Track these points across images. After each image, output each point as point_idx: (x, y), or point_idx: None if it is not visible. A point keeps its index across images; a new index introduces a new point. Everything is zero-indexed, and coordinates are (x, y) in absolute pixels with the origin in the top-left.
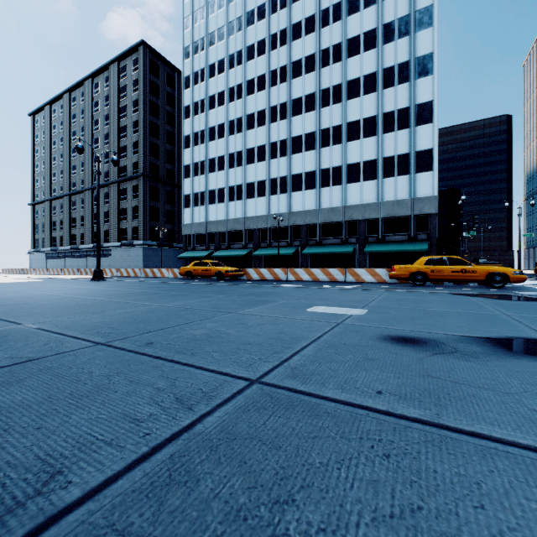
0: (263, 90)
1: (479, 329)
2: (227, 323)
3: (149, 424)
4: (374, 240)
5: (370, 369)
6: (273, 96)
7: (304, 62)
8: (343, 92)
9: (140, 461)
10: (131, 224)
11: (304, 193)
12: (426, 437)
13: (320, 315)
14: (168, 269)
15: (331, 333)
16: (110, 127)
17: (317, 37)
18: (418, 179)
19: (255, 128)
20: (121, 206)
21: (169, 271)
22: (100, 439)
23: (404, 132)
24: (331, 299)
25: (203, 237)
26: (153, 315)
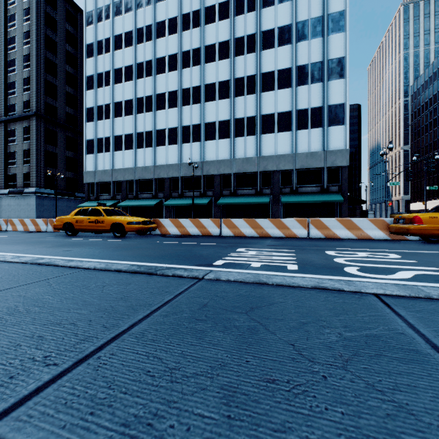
0: (174, 33)
1: None
2: None
3: None
4: (288, 191)
5: None
6: (186, 40)
7: (218, 8)
8: (258, 42)
9: None
10: (21, 169)
11: (218, 142)
12: None
13: None
14: (45, 220)
15: None
16: None
17: None
18: (330, 133)
19: (166, 73)
20: (9, 149)
21: (46, 223)
22: None
23: (317, 86)
24: None
25: (108, 186)
26: None
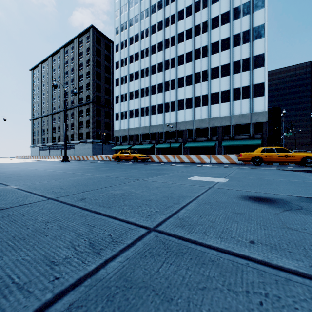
0: (160, 51)
1: (311, 192)
2: (136, 186)
3: (61, 268)
4: (228, 138)
5: (240, 221)
6: (167, 54)
7: (185, 33)
8: (209, 50)
9: (39, 311)
10: (85, 130)
11: (185, 111)
12: (311, 293)
13: (197, 182)
14: (105, 156)
15: (206, 194)
16: (74, 75)
17: (193, 18)
18: (255, 101)
19: (156, 73)
20: (80, 120)
21: (106, 157)
22: (15, 282)
23: (246, 73)
24: (203, 172)
25: (126, 137)
26: (90, 181)
